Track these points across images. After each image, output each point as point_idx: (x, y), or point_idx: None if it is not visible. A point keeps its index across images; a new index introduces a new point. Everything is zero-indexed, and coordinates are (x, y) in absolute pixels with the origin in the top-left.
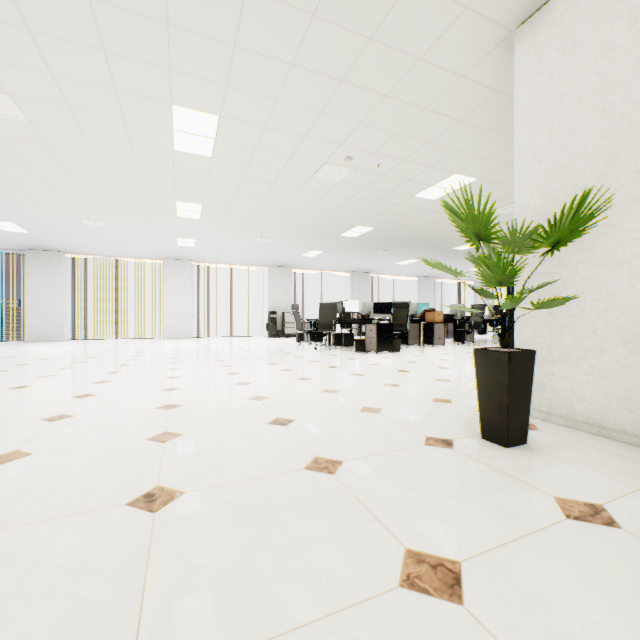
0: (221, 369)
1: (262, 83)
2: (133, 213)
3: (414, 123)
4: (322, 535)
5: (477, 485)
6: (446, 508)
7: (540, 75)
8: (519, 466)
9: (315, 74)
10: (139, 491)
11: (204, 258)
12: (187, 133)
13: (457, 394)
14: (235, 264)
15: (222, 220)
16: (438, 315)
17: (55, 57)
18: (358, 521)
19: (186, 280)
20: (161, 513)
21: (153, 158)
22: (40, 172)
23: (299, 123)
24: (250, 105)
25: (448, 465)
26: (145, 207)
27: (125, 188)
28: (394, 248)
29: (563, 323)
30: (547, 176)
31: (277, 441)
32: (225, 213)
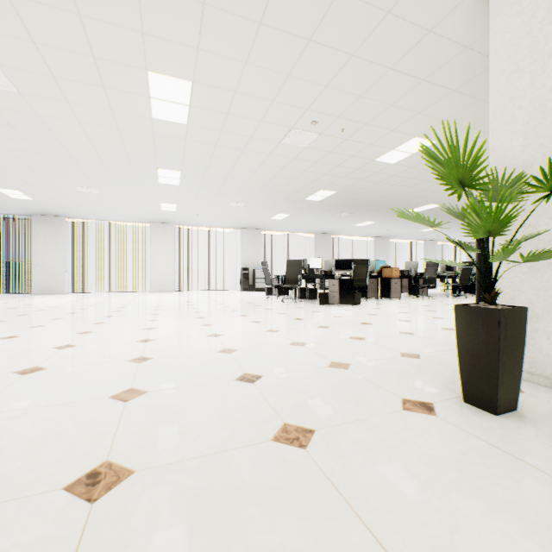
0: (196, 320)
1: (231, 45)
2: (120, 180)
3: (379, 84)
4: (294, 550)
5: (477, 469)
6: (448, 506)
7: (520, 17)
8: (519, 441)
9: (283, 33)
10: (83, 468)
11: (185, 221)
12: (163, 100)
13: (424, 348)
14: (212, 226)
15: (199, 186)
16: (395, 271)
17: (34, 23)
18: (339, 526)
19: (169, 241)
20: (100, 504)
21: (134, 126)
22: (35, 142)
23: (267, 87)
24: (221, 69)
25: (435, 438)
26: (130, 174)
27: (111, 156)
28: (354, 211)
29: (548, 277)
30: (529, 122)
31: (243, 402)
32: (201, 179)
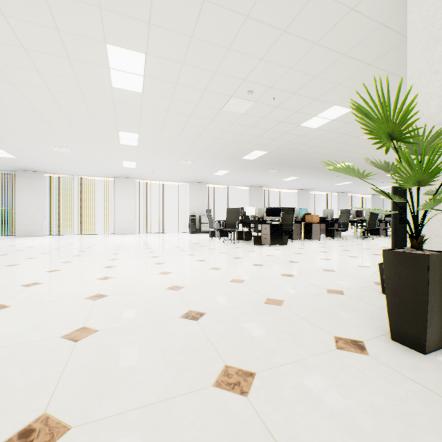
0: (150, 259)
1: (179, 20)
2: (88, 141)
3: (306, 58)
4: None
5: (421, 421)
6: None
7: None
8: None
9: (224, 9)
10: (17, 424)
11: (143, 176)
12: (121, 71)
13: (346, 285)
14: (166, 181)
15: (154, 146)
16: (315, 217)
17: None
18: None
19: (130, 192)
20: None
21: (97, 94)
22: (13, 108)
23: (210, 60)
24: (170, 43)
25: (372, 382)
26: (96, 136)
27: (79, 121)
28: (281, 168)
29: None
30: None
31: (187, 341)
32: (156, 141)
